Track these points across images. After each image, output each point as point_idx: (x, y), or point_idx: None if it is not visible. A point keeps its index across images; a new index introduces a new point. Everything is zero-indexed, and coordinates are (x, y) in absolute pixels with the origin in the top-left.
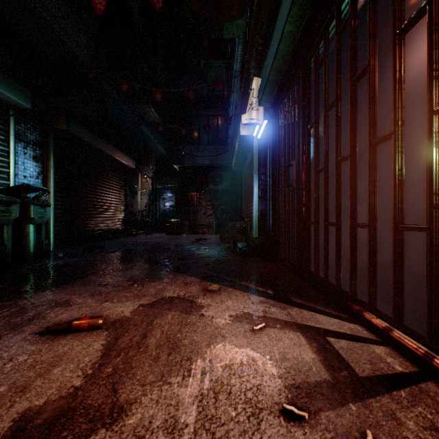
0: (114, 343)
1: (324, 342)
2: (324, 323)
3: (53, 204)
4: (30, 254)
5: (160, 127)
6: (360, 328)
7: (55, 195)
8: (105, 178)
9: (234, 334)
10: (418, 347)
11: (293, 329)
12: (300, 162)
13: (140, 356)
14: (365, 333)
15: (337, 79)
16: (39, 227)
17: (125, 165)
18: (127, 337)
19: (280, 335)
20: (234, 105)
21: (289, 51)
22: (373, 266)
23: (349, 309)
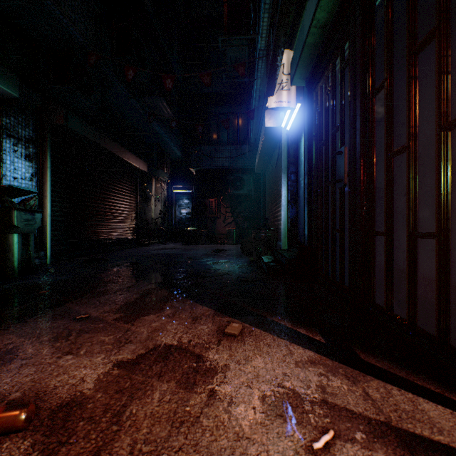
0: None
1: None
2: (449, 430)
3: (50, 210)
4: (13, 270)
5: (173, 124)
6: None
7: (53, 200)
8: (114, 181)
9: None
10: None
11: (393, 449)
12: (356, 146)
13: None
14: None
15: None
16: (26, 237)
17: (136, 168)
18: None
19: None
20: (258, 95)
21: None
22: None
23: None
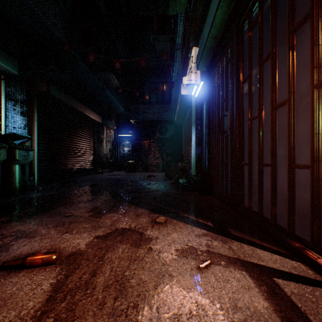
0: (63, 282)
1: (272, 285)
2: (267, 260)
3: (37, 149)
4: (16, 188)
5: (120, 90)
6: (304, 267)
7: (39, 142)
8: (78, 129)
9: (180, 272)
10: None
11: (238, 267)
12: (233, 112)
13: (85, 301)
14: (311, 274)
15: (273, 33)
16: (23, 167)
17: (93, 120)
18: (77, 274)
19: (227, 274)
20: (176, 72)
21: (225, 18)
22: (317, 206)
23: (288, 245)
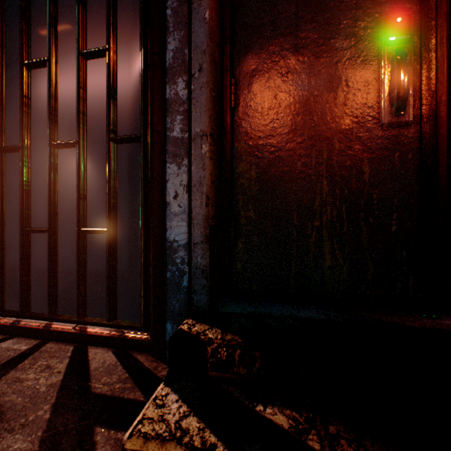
0: None
1: None
2: None
3: None
4: None
5: None
6: None
7: None
8: None
9: None
10: (41, 323)
11: None
12: None
13: None
14: None
15: None
16: None
17: None
18: None
19: None
20: None
21: None
22: (2, 269)
23: None
